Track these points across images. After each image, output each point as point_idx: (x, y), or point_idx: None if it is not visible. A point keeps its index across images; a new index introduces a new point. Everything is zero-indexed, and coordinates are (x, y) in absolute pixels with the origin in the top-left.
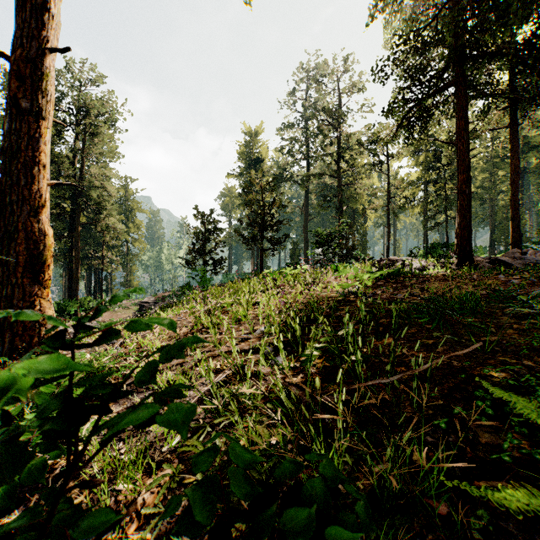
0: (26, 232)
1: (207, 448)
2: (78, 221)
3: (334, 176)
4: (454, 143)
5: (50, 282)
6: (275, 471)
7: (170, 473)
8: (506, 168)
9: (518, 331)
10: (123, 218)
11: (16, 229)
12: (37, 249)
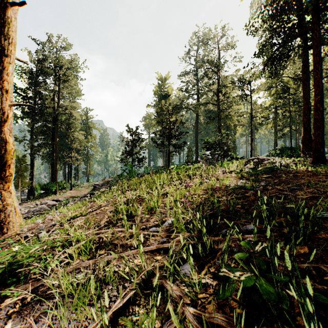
0: None
1: None
2: (57, 135)
3: (215, 104)
4: (300, 78)
5: (11, 177)
6: None
7: None
8: None
9: None
10: (85, 133)
11: None
12: None
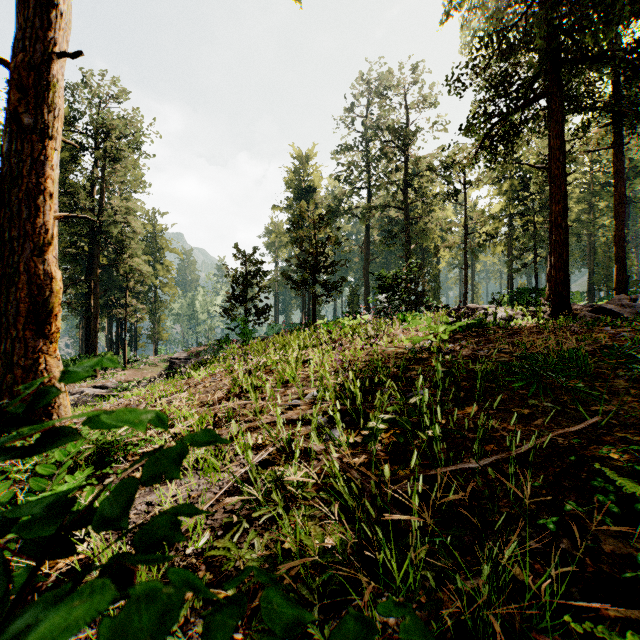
0: (29, 275)
1: (227, 598)
2: (96, 262)
3: (400, 208)
4: (546, 168)
5: (58, 335)
6: (332, 633)
7: None
8: (608, 197)
9: (637, 398)
10: (150, 259)
11: (17, 272)
12: (42, 295)
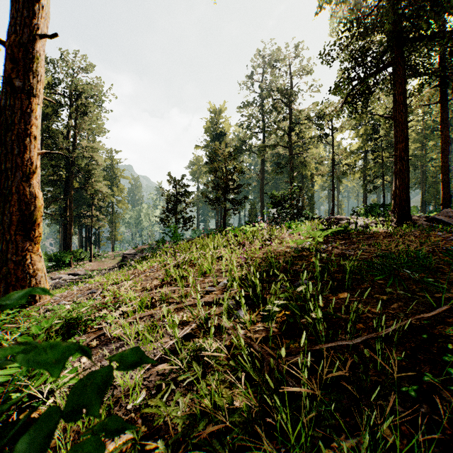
0: (19, 195)
1: None
2: (71, 186)
3: (286, 147)
4: (391, 117)
5: (40, 238)
6: None
7: (131, 439)
8: (435, 138)
9: None
10: (109, 184)
11: (10, 193)
12: (28, 210)
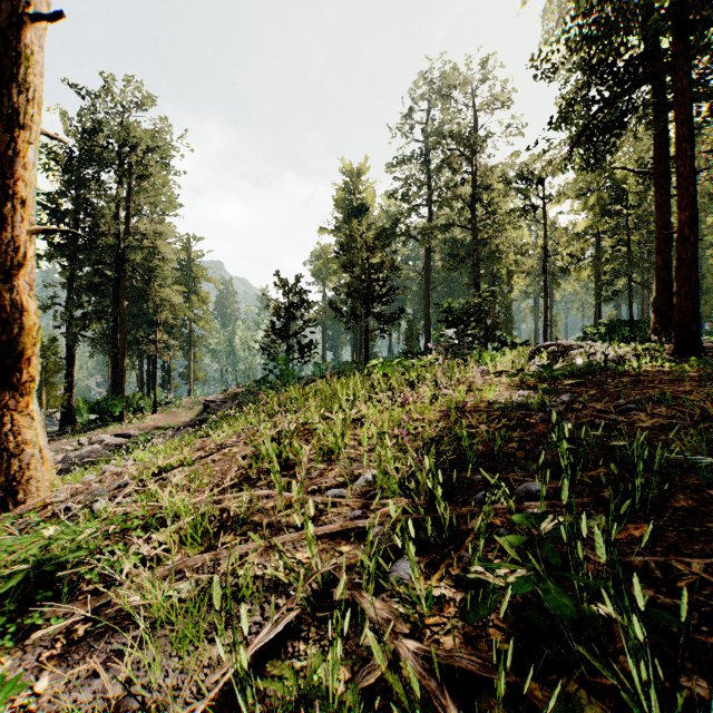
0: None
1: None
2: (124, 293)
3: (467, 228)
4: (650, 172)
5: (32, 385)
6: None
7: None
8: None
9: None
10: (184, 290)
11: None
12: (9, 333)
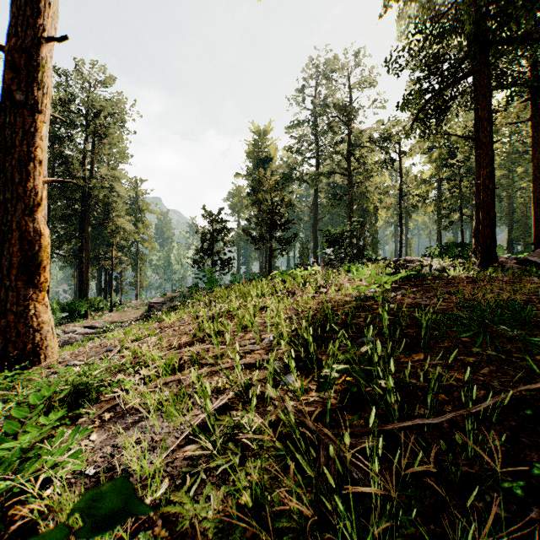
0: (20, 232)
1: None
2: (88, 222)
3: (344, 175)
4: (472, 138)
5: (46, 284)
6: None
7: None
8: (525, 164)
9: None
10: (133, 219)
11: (10, 229)
12: (32, 250)
